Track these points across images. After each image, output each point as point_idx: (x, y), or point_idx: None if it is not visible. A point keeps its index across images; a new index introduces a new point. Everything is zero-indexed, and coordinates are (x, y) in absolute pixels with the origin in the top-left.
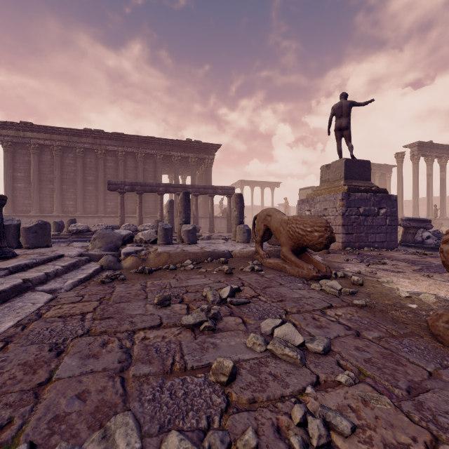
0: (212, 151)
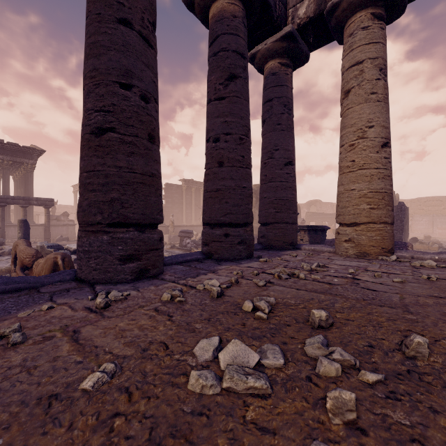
0: (34, 156)
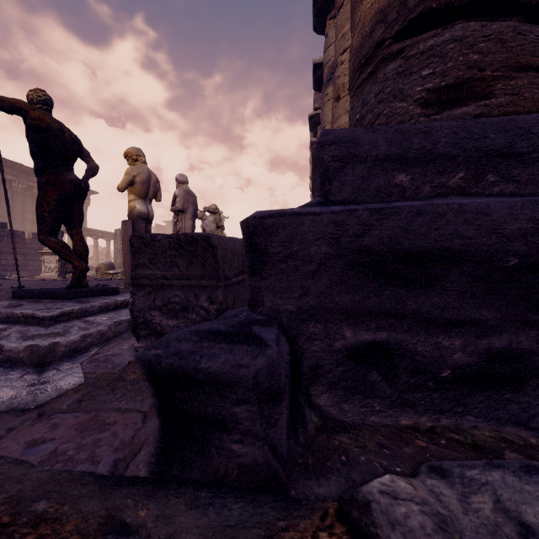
0: (89, 196)
